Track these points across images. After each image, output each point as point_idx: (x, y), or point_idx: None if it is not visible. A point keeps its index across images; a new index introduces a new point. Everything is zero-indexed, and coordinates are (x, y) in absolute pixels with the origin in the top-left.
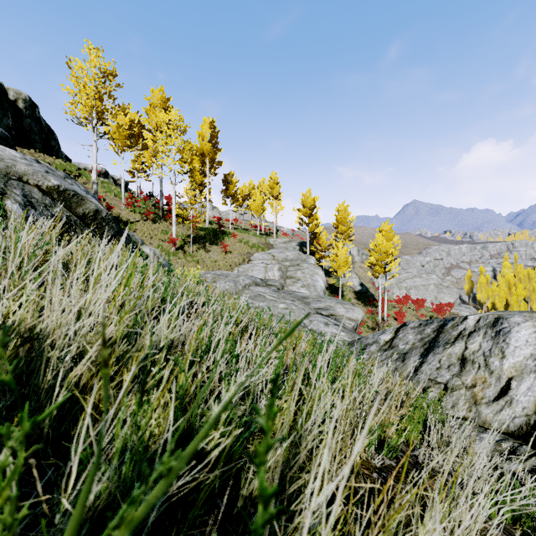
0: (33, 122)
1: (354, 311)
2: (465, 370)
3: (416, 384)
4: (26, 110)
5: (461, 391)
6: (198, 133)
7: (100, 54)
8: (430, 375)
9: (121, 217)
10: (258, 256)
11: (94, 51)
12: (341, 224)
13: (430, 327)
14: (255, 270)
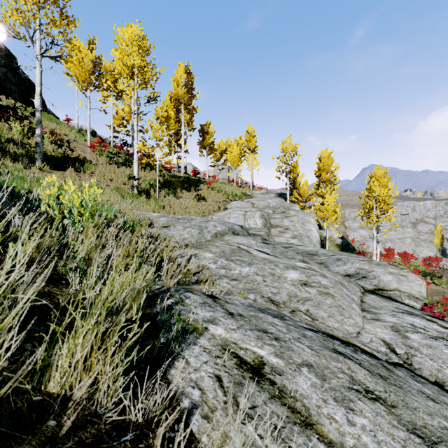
0: (10, 72)
1: (410, 280)
2: None
3: None
4: (1, 59)
5: None
6: (173, 78)
7: None
8: None
9: (82, 158)
10: (235, 204)
11: None
12: (324, 172)
13: None
14: (232, 218)
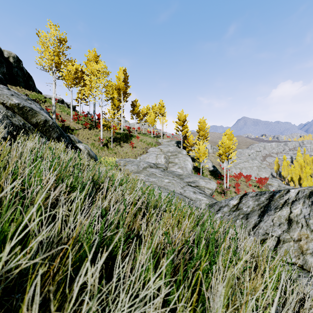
0: (19, 70)
1: (211, 184)
2: (291, 228)
3: (257, 236)
4: (14, 63)
5: (291, 243)
6: (116, 76)
7: (56, 28)
8: (267, 230)
9: (70, 126)
10: (152, 150)
11: (53, 26)
12: (201, 131)
13: (264, 197)
14: (150, 158)
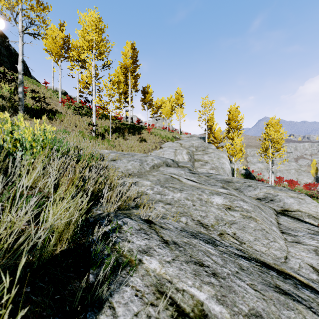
0: (3, 48)
1: (308, 203)
2: None
3: None
4: None
5: None
6: (122, 52)
7: None
8: None
9: (54, 110)
10: (168, 144)
11: None
12: (232, 121)
13: None
14: (166, 154)
